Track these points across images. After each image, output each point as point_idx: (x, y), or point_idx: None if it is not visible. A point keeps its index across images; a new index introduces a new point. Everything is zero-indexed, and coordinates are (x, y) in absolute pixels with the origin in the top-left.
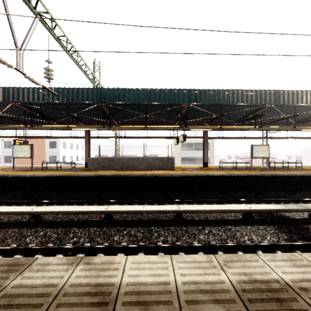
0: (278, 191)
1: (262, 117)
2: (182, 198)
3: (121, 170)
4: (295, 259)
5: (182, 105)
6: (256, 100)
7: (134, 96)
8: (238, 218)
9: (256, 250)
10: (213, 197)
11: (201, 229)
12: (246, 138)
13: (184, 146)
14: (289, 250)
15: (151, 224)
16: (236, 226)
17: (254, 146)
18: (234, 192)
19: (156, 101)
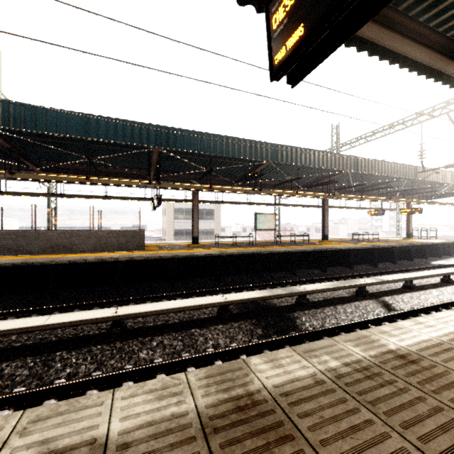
0: (279, 271)
1: (267, 178)
2: (149, 292)
3: (44, 253)
4: (170, 385)
5: (150, 149)
6: (250, 153)
7: (56, 122)
8: (213, 315)
9: (215, 360)
10: (196, 287)
11: (148, 341)
12: (252, 204)
13: (178, 214)
14: (258, 352)
15: (60, 347)
16: (203, 328)
17: (258, 214)
18: (228, 277)
19: (99, 136)
